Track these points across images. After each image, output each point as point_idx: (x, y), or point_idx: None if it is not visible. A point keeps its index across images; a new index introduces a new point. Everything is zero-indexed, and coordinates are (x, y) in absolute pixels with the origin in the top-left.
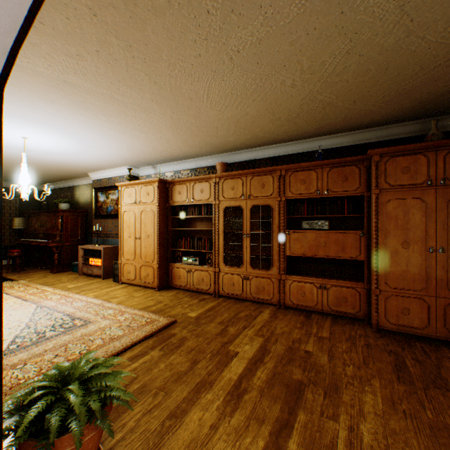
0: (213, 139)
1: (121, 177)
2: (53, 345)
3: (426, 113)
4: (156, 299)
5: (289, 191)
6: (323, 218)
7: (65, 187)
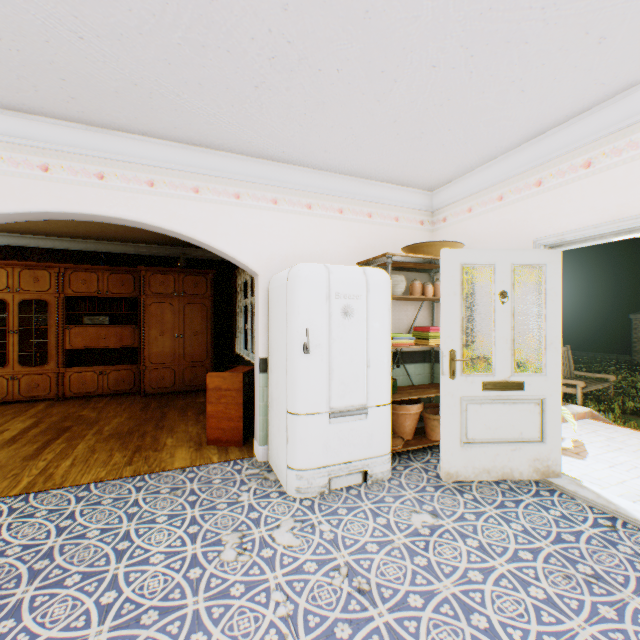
0: None
1: None
2: None
3: (183, 245)
4: None
5: (71, 289)
6: (108, 314)
7: None
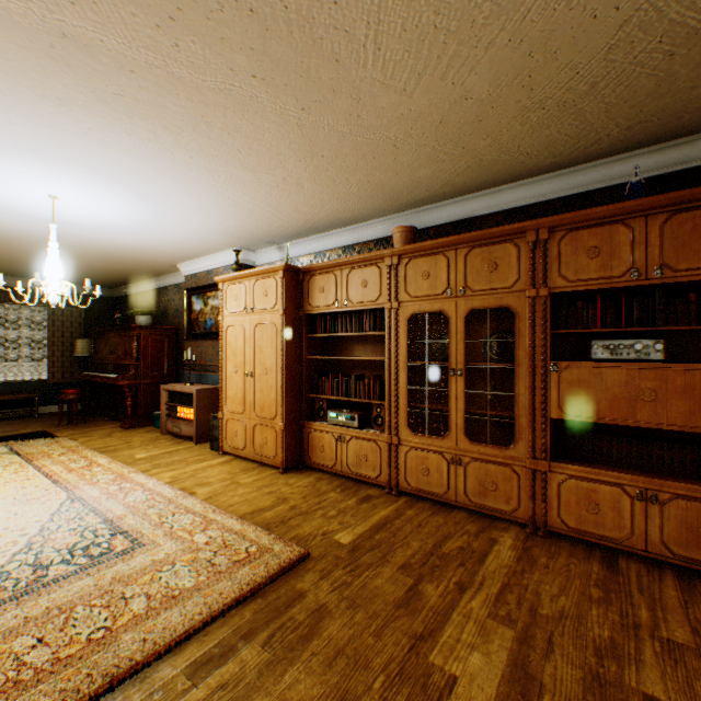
0: (386, 176)
1: (227, 268)
2: (47, 605)
3: None
4: (277, 492)
5: (557, 275)
6: (641, 334)
7: (148, 290)
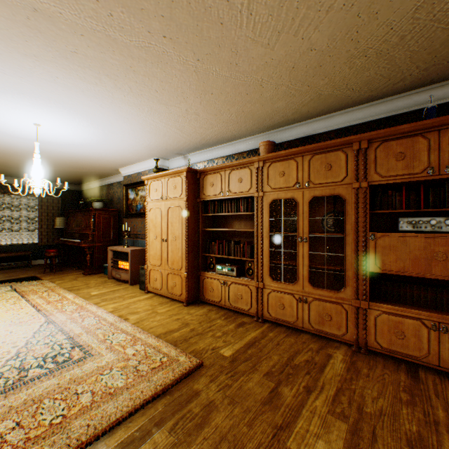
0: (255, 107)
1: (150, 171)
2: (25, 397)
3: None
4: (182, 319)
5: (374, 172)
6: (434, 213)
7: (101, 186)
